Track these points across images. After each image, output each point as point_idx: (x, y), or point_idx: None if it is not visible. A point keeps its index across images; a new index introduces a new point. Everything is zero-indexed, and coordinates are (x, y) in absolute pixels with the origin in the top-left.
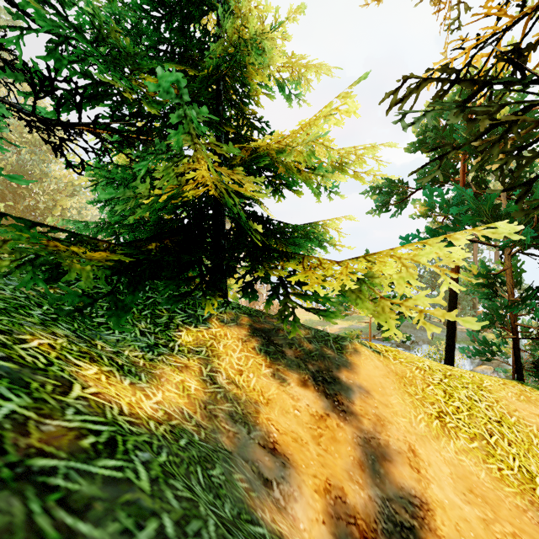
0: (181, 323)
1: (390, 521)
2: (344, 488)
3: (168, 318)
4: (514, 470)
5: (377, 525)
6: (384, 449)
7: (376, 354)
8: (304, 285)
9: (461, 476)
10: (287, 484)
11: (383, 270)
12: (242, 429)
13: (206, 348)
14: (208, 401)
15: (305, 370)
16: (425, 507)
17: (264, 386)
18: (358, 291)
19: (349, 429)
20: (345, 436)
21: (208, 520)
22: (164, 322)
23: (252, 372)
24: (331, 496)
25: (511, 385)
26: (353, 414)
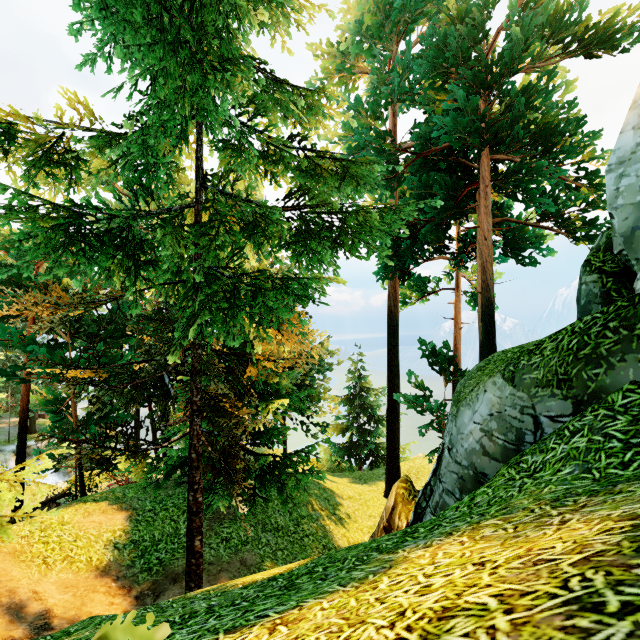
0: None
1: (36, 629)
2: (12, 635)
3: None
4: (84, 561)
5: (32, 635)
6: (21, 604)
7: None
8: None
9: (61, 584)
10: None
11: (7, 493)
12: None
13: None
14: None
15: None
16: (49, 611)
17: None
18: None
19: None
20: None
21: None
22: None
23: None
24: None
25: (80, 508)
26: None
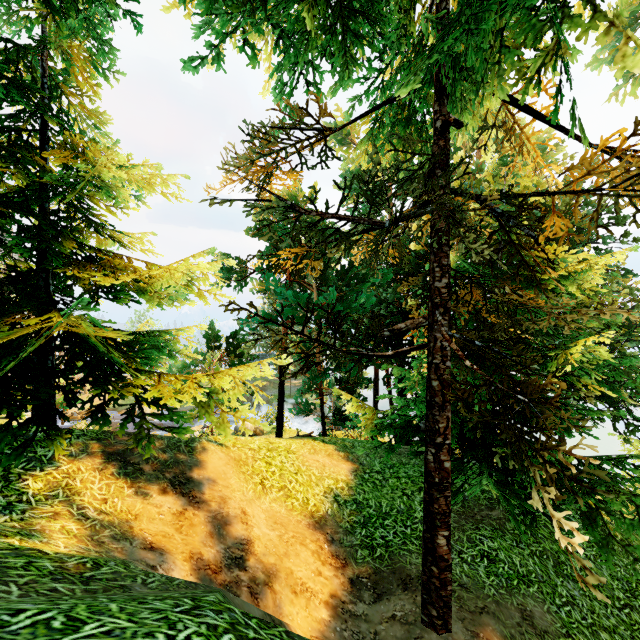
0: (23, 471)
1: (229, 559)
2: (201, 552)
3: (3, 470)
4: (300, 501)
5: (222, 564)
6: (226, 518)
7: (220, 447)
8: (159, 403)
9: (271, 516)
10: (166, 564)
11: (226, 387)
12: (126, 543)
13: (63, 489)
14: (92, 534)
15: (163, 479)
16: (250, 542)
17: (130, 506)
18: (207, 405)
19: (202, 514)
20: (200, 520)
21: (154, 573)
22: (1, 476)
23: (116, 497)
24: (194, 559)
25: (308, 443)
26: (204, 502)
